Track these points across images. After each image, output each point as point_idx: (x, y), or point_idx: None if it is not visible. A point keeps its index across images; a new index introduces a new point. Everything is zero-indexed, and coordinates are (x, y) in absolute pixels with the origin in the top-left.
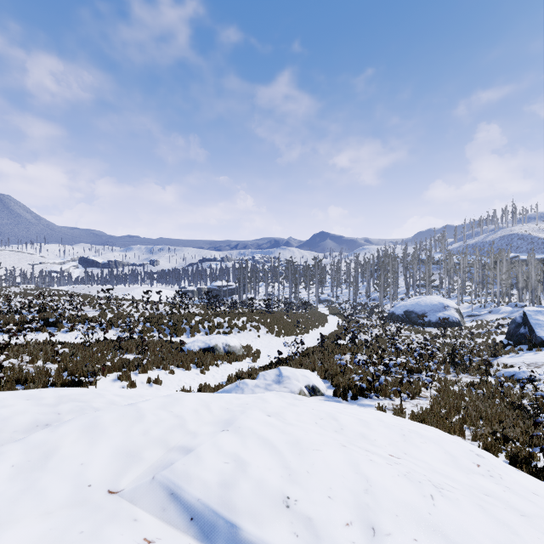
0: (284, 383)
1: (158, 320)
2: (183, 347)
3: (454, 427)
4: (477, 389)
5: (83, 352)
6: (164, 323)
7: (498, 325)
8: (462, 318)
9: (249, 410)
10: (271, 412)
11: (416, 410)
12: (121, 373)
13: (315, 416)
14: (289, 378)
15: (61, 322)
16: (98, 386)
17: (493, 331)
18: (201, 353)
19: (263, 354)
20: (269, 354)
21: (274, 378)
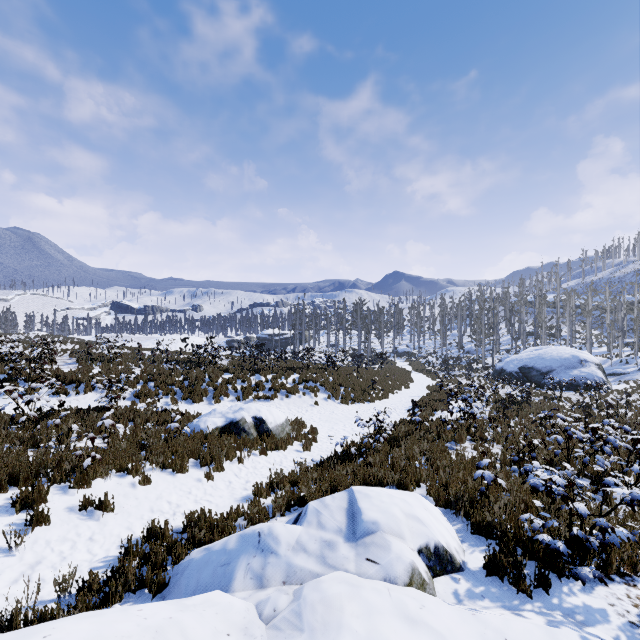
0: (367, 545)
1: (167, 378)
2: (190, 423)
3: None
4: None
5: None
6: (175, 382)
7: None
8: (606, 377)
9: None
10: None
11: None
12: (21, 493)
13: None
14: (378, 529)
15: (15, 380)
16: None
17: None
18: (215, 435)
19: (323, 433)
20: (332, 433)
21: (343, 524)
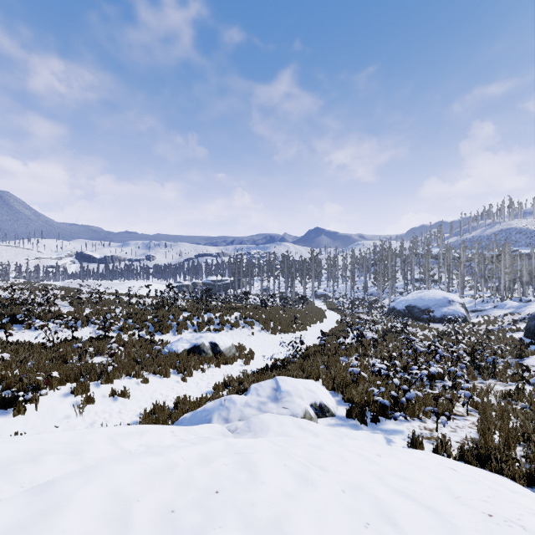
0: (283, 402)
1: (141, 316)
2: (165, 347)
3: (531, 475)
4: (518, 402)
5: (38, 356)
6: (148, 319)
7: (513, 321)
8: (468, 313)
9: (214, 529)
10: (264, 524)
11: (458, 439)
12: (76, 385)
13: (353, 518)
14: (289, 394)
15: (30, 318)
16: (41, 403)
17: (506, 327)
18: (184, 354)
19: (258, 354)
20: (264, 354)
21: (270, 393)
